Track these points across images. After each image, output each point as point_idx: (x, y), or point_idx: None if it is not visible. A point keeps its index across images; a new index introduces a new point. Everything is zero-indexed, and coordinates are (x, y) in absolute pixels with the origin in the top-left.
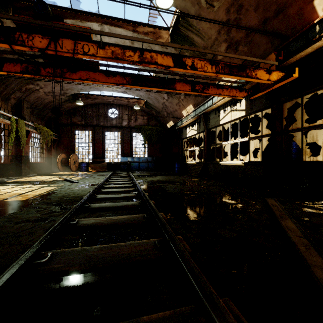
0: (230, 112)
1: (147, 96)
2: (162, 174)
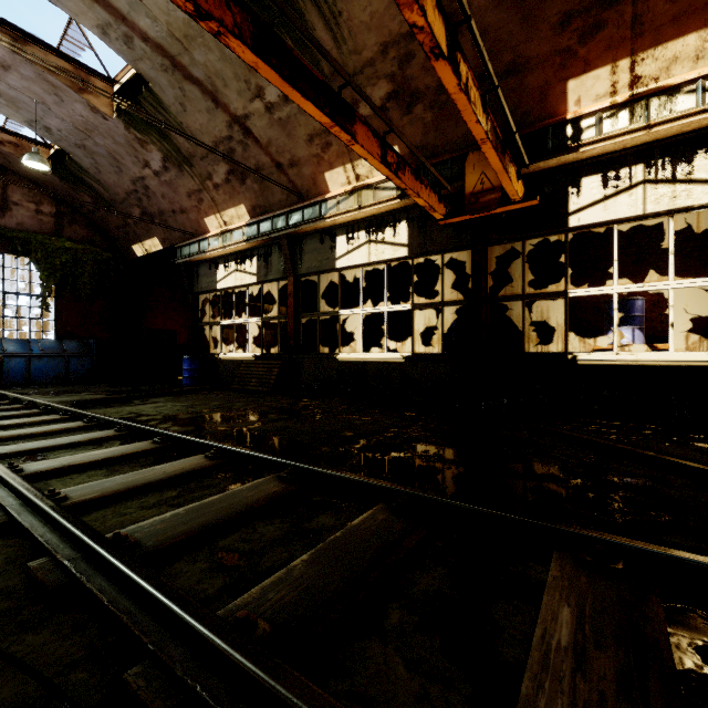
0: (367, 245)
1: (76, 137)
2: (160, 393)
